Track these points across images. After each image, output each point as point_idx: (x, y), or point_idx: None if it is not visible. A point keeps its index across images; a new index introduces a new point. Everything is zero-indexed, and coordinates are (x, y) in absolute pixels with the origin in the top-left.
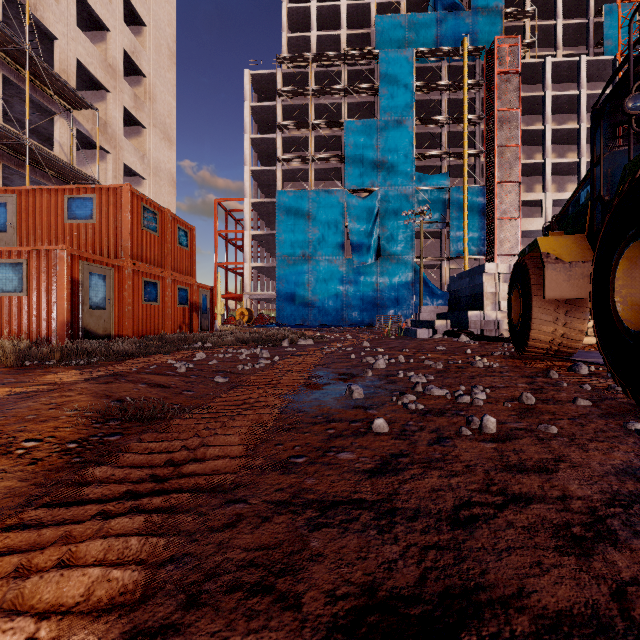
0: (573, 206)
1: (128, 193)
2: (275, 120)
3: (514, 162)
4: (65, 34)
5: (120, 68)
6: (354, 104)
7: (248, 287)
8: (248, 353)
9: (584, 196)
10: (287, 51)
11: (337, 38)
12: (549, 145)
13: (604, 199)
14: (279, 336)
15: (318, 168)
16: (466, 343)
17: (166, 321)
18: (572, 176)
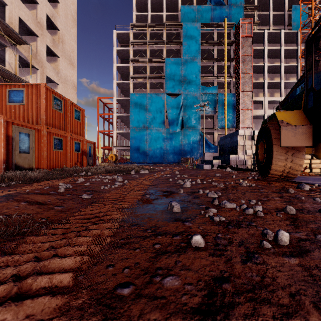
0: (292, 96)
1: (44, 88)
2: (129, 57)
3: (249, 81)
4: (12, 3)
5: (44, 24)
6: (170, 50)
7: (115, 143)
8: (110, 178)
9: (299, 90)
10: (135, 22)
11: (161, 16)
12: (266, 73)
13: (315, 89)
14: (129, 168)
15: (151, 82)
16: (230, 172)
17: (67, 160)
18: (277, 89)
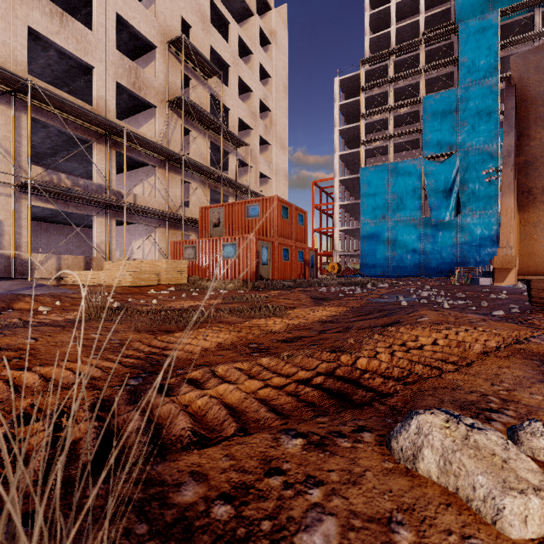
0: None
1: (276, 200)
2: (359, 110)
3: None
4: (233, 105)
5: (258, 112)
6: (432, 79)
7: (337, 246)
8: (347, 289)
9: None
10: (369, 50)
11: (415, 24)
12: None
13: None
14: (364, 281)
15: (397, 143)
16: (517, 288)
17: (292, 272)
18: None
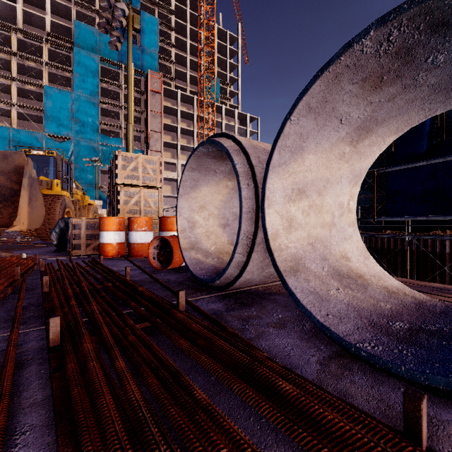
0: None
1: None
2: None
3: (159, 141)
4: None
5: None
6: (55, 74)
7: None
8: None
9: None
10: None
11: (43, 19)
12: (179, 135)
13: None
14: None
15: (21, 112)
16: None
17: None
18: None
